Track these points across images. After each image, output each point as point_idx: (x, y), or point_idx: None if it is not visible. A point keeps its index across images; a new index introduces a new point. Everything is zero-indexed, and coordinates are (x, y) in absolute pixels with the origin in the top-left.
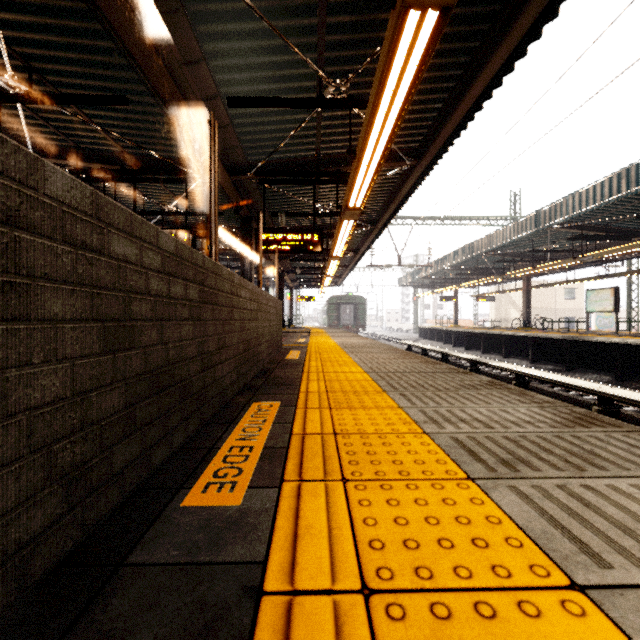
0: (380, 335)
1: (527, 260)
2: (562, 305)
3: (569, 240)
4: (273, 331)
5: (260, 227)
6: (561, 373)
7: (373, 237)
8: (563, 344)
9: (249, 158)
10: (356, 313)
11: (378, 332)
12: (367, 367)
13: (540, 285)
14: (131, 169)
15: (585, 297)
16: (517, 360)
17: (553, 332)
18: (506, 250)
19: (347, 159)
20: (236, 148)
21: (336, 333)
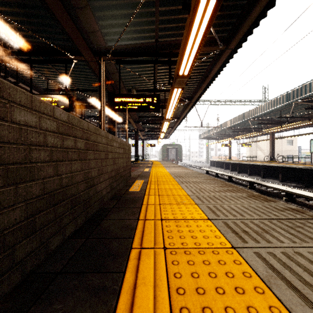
0: (189, 164)
1: (274, 123)
2: (285, 149)
3: (306, 109)
4: (119, 167)
5: (101, 71)
6: (303, 189)
7: (189, 108)
8: (303, 171)
9: (108, 44)
10: (177, 153)
11: (188, 163)
12: (205, 206)
13: (278, 137)
14: (24, 51)
15: (310, 143)
16: (271, 180)
17: (291, 163)
18: (262, 117)
19: (177, 45)
20: (97, 32)
21: (167, 164)
